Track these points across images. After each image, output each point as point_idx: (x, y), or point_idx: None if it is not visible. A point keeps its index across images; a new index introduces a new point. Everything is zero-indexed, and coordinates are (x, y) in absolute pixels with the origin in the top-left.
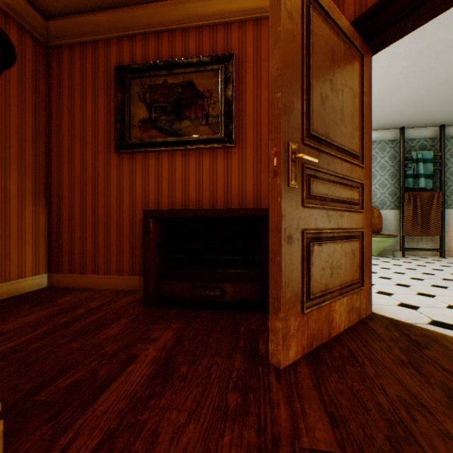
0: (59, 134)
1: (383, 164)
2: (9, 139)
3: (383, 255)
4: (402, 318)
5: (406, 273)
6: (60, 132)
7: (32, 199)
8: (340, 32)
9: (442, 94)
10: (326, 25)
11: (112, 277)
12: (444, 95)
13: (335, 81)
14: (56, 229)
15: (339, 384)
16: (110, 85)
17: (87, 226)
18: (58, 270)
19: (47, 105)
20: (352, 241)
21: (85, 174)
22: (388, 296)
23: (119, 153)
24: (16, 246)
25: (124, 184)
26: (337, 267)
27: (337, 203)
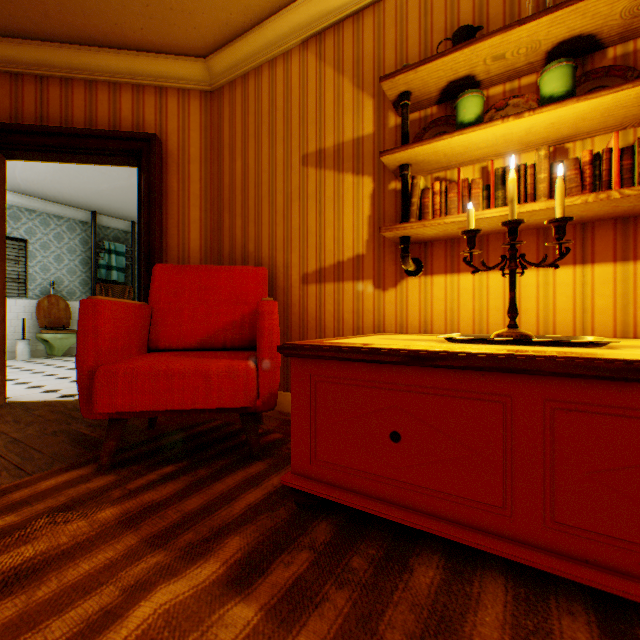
0: None
1: (74, 247)
2: None
3: (73, 355)
4: (37, 399)
5: None
6: None
7: None
8: None
9: (124, 197)
10: None
11: None
12: (126, 198)
13: None
14: None
15: None
16: None
17: None
18: None
19: None
20: None
21: None
22: (40, 388)
23: None
24: None
25: None
26: None
27: None
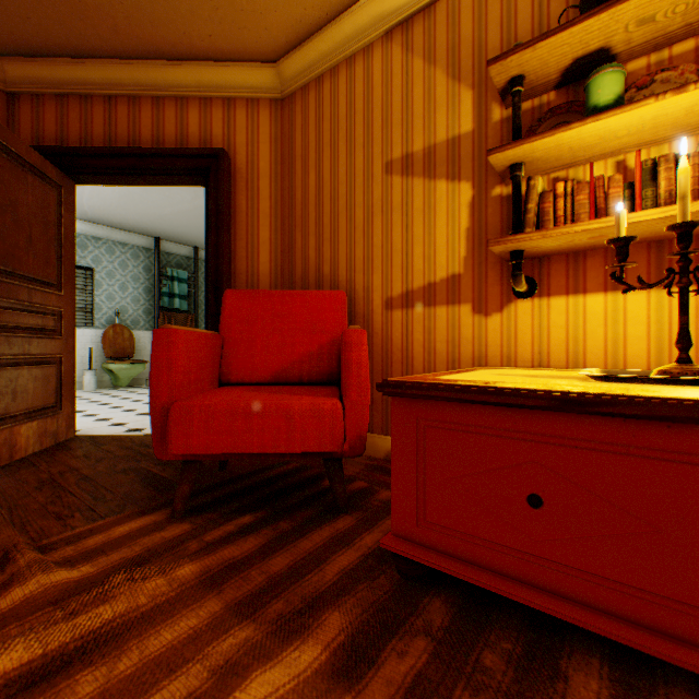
0: None
1: (138, 275)
2: None
3: (137, 386)
4: (105, 433)
5: (145, 400)
6: None
7: None
8: (30, 164)
9: (187, 220)
10: (8, 159)
11: None
12: (189, 222)
13: (22, 212)
14: None
15: (10, 480)
16: None
17: None
18: None
19: None
20: (47, 366)
21: None
22: (107, 421)
23: None
24: None
25: None
26: (25, 392)
27: (25, 330)
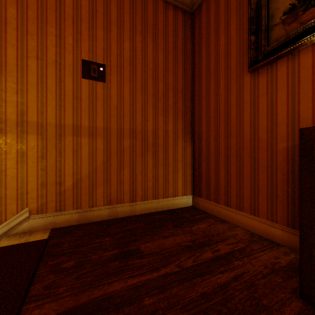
0: (199, 79)
1: None
2: (167, 93)
3: None
4: None
5: None
6: (199, 78)
7: (181, 136)
8: None
9: None
10: None
11: (244, 214)
12: None
13: None
14: (197, 160)
15: None
16: (242, 1)
17: (219, 157)
18: (198, 194)
19: (191, 60)
20: None
21: (217, 107)
22: None
23: (252, 70)
24: (171, 172)
25: (259, 106)
26: None
27: None
